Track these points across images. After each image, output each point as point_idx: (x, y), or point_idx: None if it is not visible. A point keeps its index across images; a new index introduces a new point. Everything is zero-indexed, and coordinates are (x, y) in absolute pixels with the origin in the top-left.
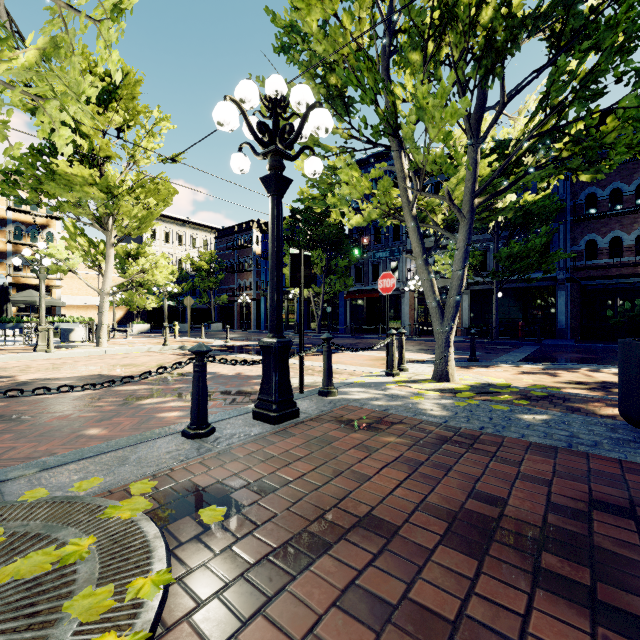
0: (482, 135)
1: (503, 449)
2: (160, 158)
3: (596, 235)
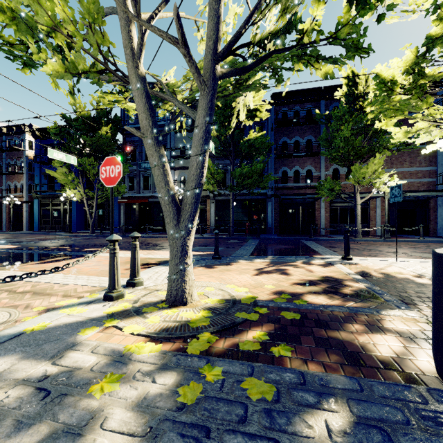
0: None
1: None
2: None
3: (287, 168)
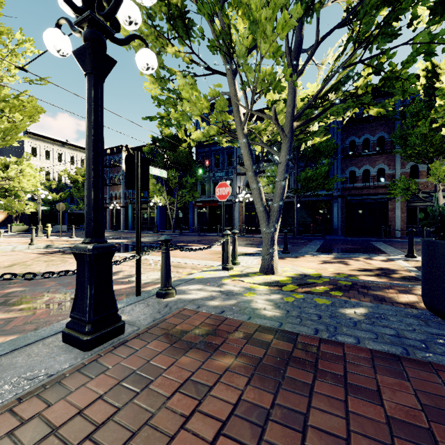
0: (300, 69)
1: (347, 364)
2: (26, 79)
3: (355, 168)
